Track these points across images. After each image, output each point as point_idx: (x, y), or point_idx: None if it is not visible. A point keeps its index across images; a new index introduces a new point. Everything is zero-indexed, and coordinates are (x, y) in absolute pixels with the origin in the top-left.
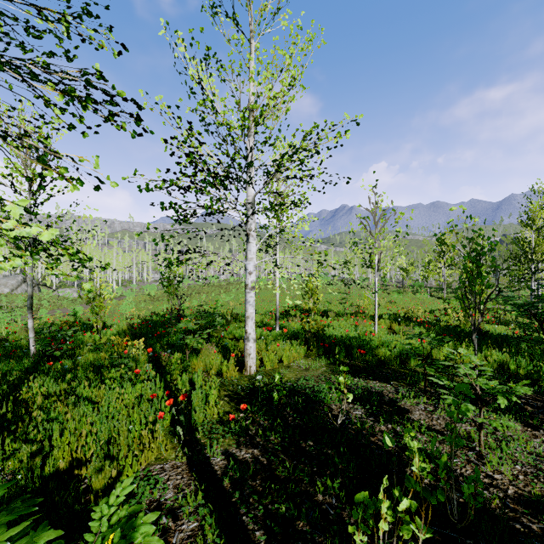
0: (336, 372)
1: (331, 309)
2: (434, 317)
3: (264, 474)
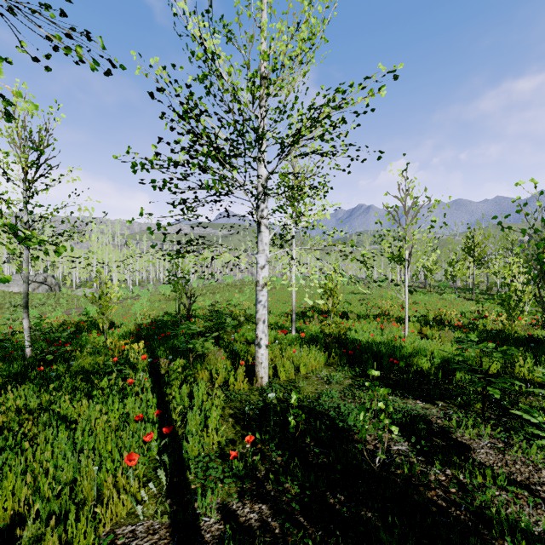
0: (364, 387)
1: (351, 311)
2: (468, 320)
3: None
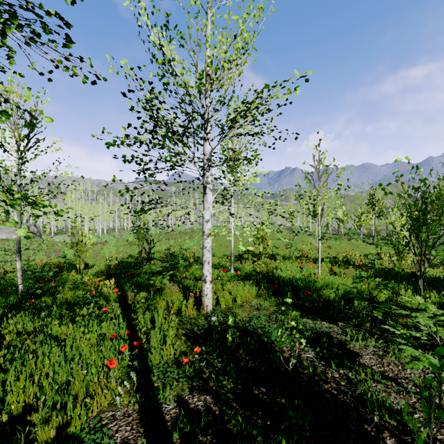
0: (285, 312)
1: (279, 253)
2: (369, 260)
3: (216, 428)
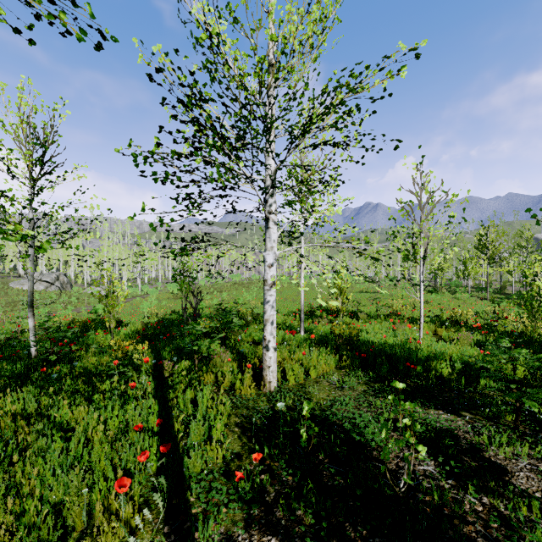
0: (380, 394)
1: (361, 310)
2: (484, 321)
3: None
